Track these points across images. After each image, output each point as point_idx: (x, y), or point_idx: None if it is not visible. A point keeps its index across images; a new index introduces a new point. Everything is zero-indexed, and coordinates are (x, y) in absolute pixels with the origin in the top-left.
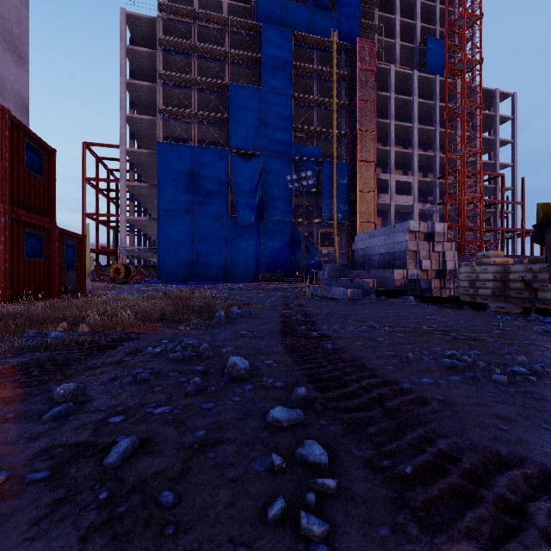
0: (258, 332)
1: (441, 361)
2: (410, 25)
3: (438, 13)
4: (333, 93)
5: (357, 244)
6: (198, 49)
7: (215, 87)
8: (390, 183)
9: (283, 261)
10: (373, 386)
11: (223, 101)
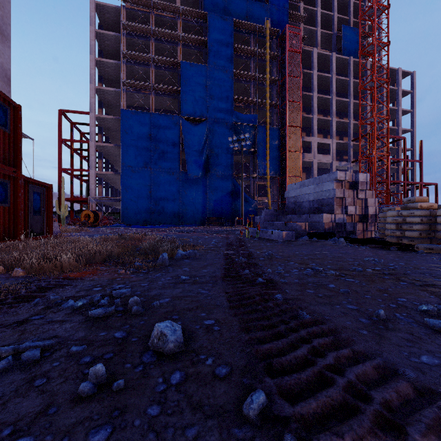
0: (200, 277)
1: (420, 320)
2: (329, 16)
3: (352, 6)
4: (266, 70)
5: (289, 193)
6: (155, 33)
7: (169, 64)
8: (313, 145)
9: (225, 208)
10: (363, 378)
11: (176, 76)
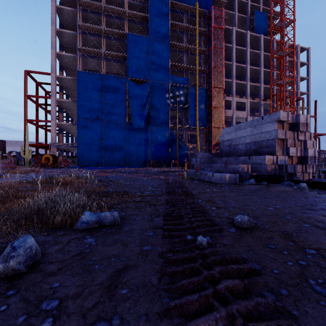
0: None
1: None
2: (244, 3)
3: None
4: (196, 42)
5: (223, 137)
6: (106, 9)
7: (117, 35)
8: (232, 103)
9: (163, 153)
10: None
11: (123, 46)
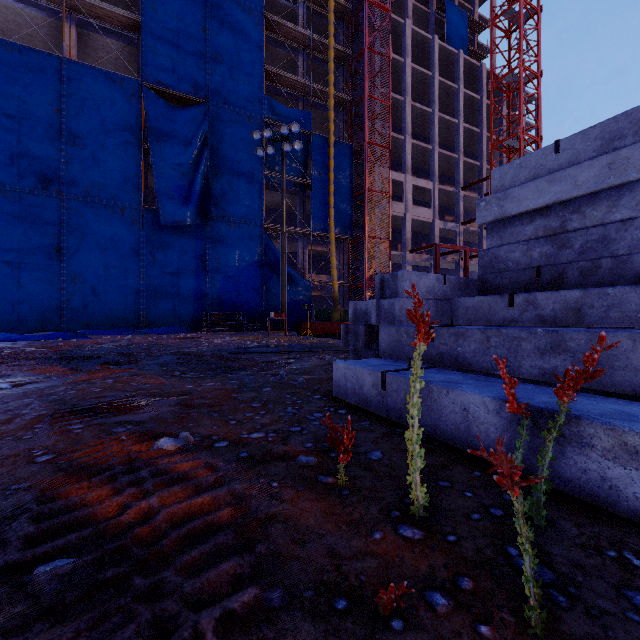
0: None
1: None
2: None
3: None
4: (329, 29)
5: (511, 198)
6: None
7: None
8: (405, 188)
9: (248, 294)
10: None
11: None
